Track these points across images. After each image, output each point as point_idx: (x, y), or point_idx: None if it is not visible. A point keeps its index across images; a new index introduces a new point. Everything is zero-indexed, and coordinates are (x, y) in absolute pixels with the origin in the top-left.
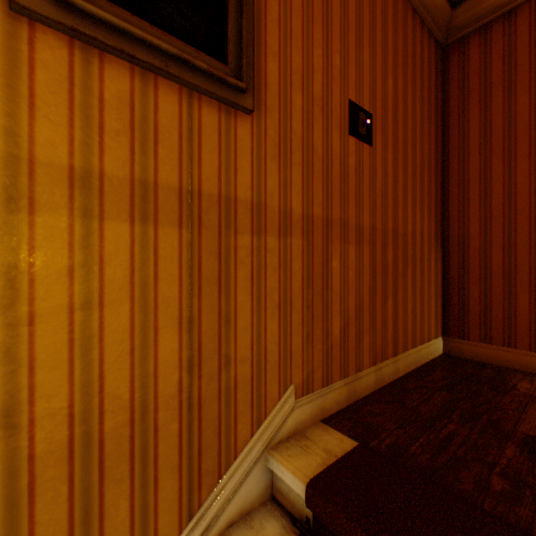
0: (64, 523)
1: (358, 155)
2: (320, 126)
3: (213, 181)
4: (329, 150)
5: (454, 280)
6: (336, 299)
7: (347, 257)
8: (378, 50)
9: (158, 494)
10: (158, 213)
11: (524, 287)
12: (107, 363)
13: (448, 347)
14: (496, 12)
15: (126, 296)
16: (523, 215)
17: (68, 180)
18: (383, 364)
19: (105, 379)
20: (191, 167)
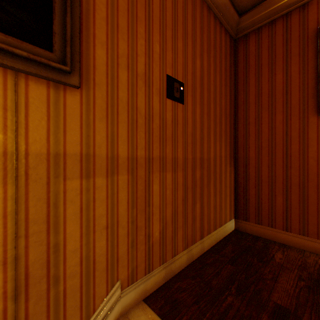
0: None
1: (174, 111)
2: (143, 93)
3: (42, 142)
4: (151, 109)
5: (241, 184)
6: (156, 211)
7: (166, 181)
8: (190, 41)
9: None
10: None
11: (280, 191)
12: None
13: (237, 226)
14: (264, 21)
15: None
16: (279, 147)
17: None
18: (193, 247)
19: None
20: (17, 134)
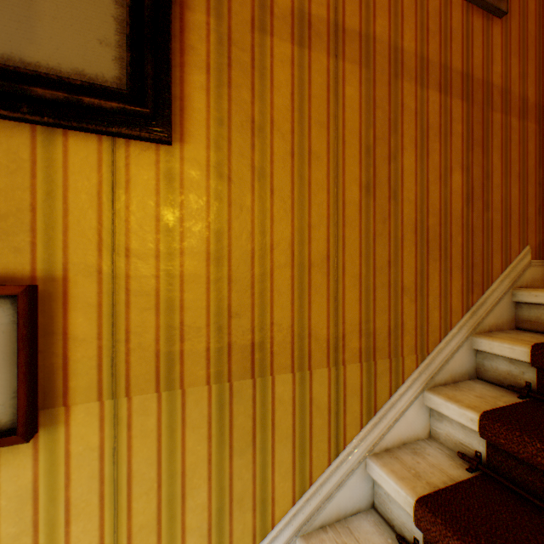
0: (412, 271)
1: None
2: None
3: (478, 70)
4: None
5: None
6: None
7: None
8: None
9: (451, 282)
10: (451, 89)
11: None
12: (429, 182)
13: None
14: None
15: (436, 141)
16: None
17: (414, 63)
18: None
19: (428, 192)
20: (466, 59)
